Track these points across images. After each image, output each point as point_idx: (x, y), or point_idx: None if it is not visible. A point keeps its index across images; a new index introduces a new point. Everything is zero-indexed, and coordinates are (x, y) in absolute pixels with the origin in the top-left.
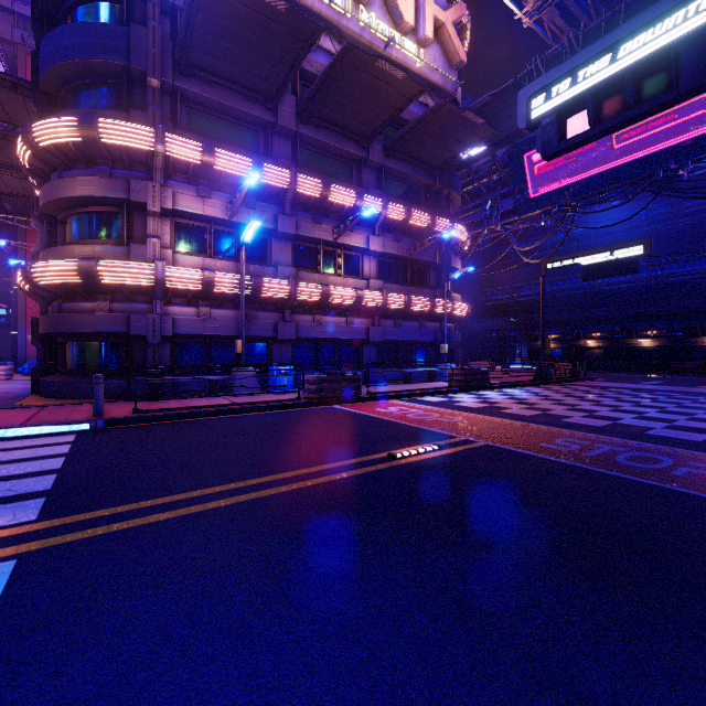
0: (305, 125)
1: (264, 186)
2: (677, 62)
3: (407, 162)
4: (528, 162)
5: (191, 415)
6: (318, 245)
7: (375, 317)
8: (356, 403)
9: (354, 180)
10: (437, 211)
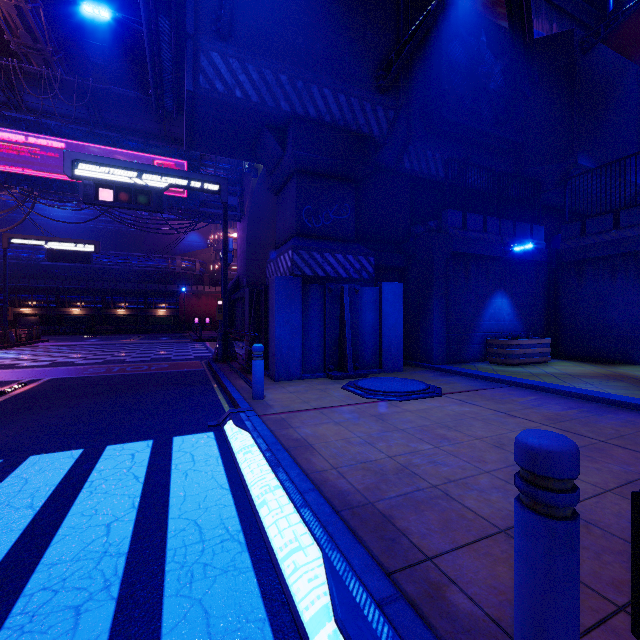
0: None
1: None
2: (152, 196)
3: None
4: None
5: None
6: None
7: None
8: None
9: None
10: None
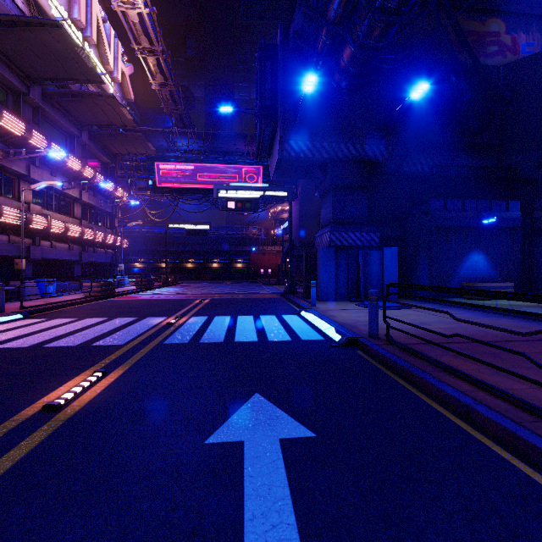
0: (45, 102)
1: (25, 143)
2: (253, 203)
3: (99, 145)
4: (159, 167)
5: (56, 307)
6: (48, 190)
7: (86, 245)
8: (116, 297)
9: (68, 147)
10: (113, 180)
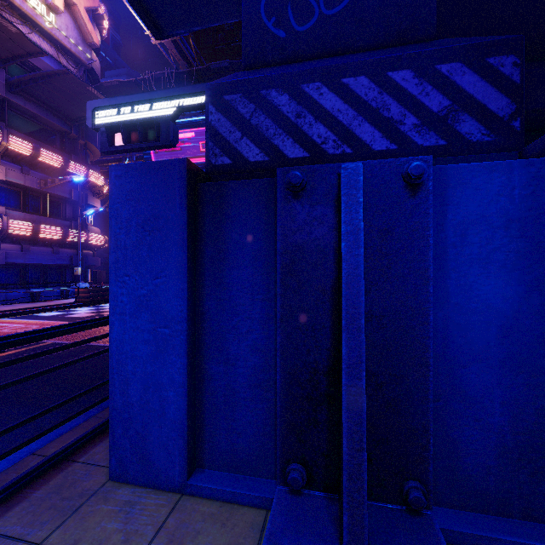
0: None
1: None
2: (160, 128)
3: (38, 105)
4: None
5: None
6: None
7: None
8: None
9: None
10: (73, 155)
